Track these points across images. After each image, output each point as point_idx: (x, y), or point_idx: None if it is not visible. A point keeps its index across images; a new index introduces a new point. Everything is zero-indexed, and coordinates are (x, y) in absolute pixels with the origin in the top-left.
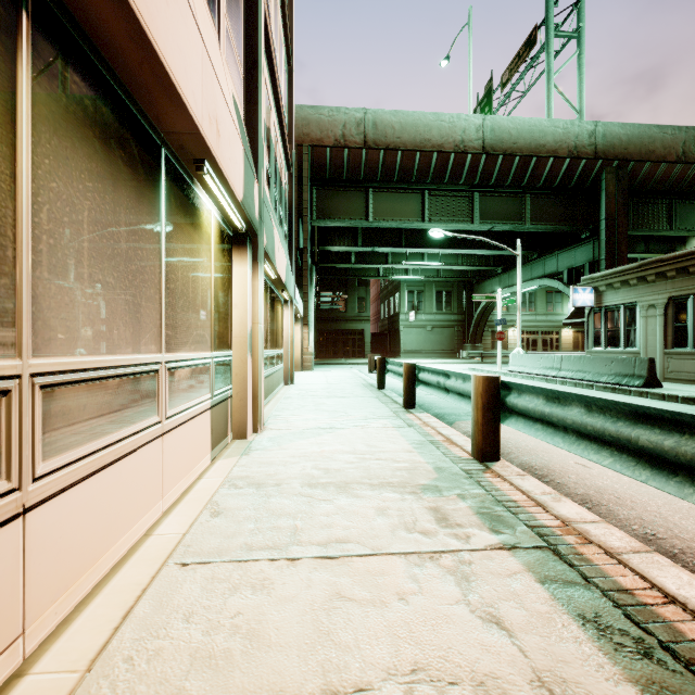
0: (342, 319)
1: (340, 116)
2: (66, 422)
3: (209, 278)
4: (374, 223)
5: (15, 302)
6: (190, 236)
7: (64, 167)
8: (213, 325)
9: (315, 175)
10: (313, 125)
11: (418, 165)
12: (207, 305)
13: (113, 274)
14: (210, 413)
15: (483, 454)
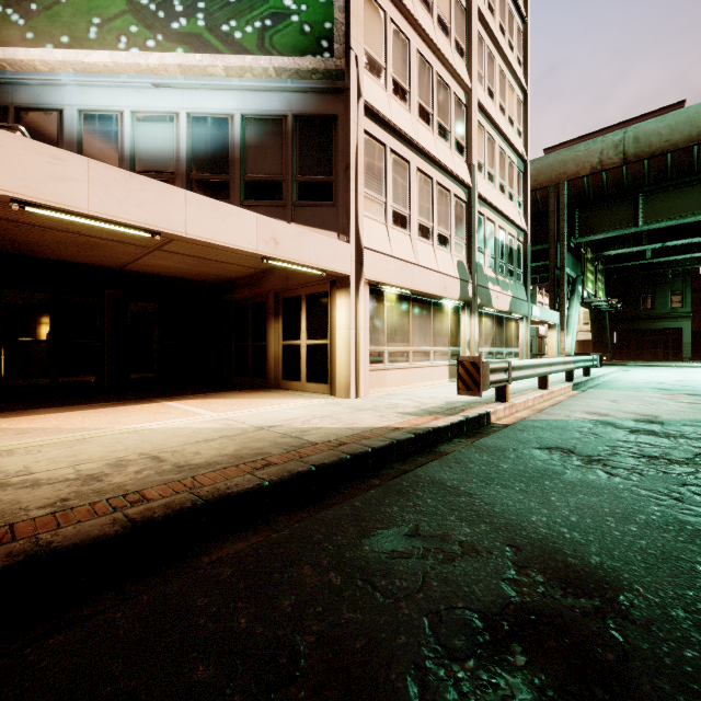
0: (647, 318)
1: (596, 146)
2: (415, 358)
3: (447, 325)
4: (643, 227)
5: (410, 340)
6: (440, 316)
7: (414, 319)
8: (450, 340)
9: (574, 201)
10: (569, 163)
11: (698, 158)
12: (447, 334)
13: (421, 333)
14: (448, 367)
15: (539, 386)
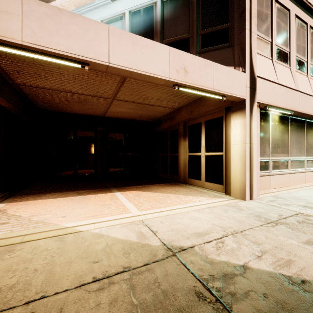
0: None
1: None
2: (292, 165)
3: None
4: None
5: (288, 151)
6: (311, 132)
7: (292, 134)
8: None
9: None
10: None
11: None
12: None
13: (297, 145)
14: None
15: None
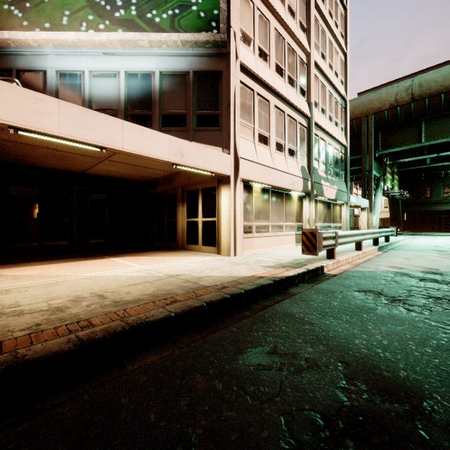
0: (427, 203)
1: (393, 90)
2: (273, 230)
3: (294, 208)
4: (425, 143)
5: (269, 218)
6: (289, 202)
7: (273, 204)
8: (296, 218)
9: (378, 126)
10: (375, 102)
11: None
12: (294, 214)
13: (277, 213)
14: (295, 236)
15: (356, 248)
